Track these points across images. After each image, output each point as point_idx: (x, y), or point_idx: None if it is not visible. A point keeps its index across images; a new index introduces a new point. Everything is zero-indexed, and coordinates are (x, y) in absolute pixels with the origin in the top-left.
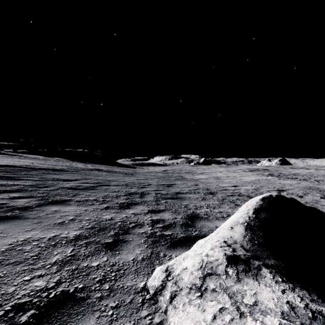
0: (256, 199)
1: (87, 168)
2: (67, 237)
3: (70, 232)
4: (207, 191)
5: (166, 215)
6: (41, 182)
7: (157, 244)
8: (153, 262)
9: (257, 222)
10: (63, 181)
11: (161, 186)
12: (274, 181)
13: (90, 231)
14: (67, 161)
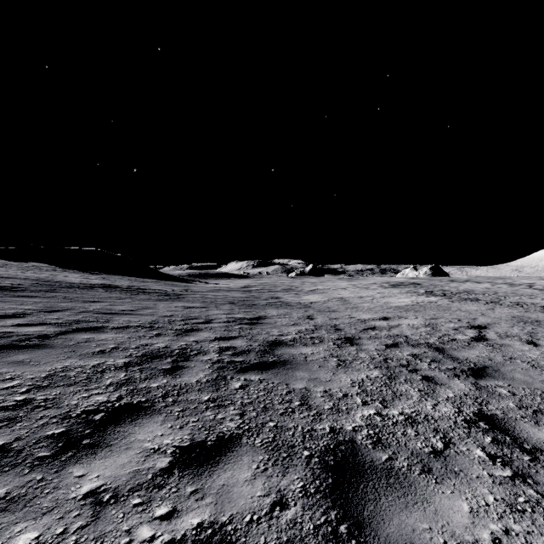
0: None
1: (84, 284)
2: None
3: None
4: (339, 335)
5: (242, 475)
6: None
7: None
8: None
9: None
10: None
11: (236, 323)
12: (447, 306)
13: None
14: (51, 270)
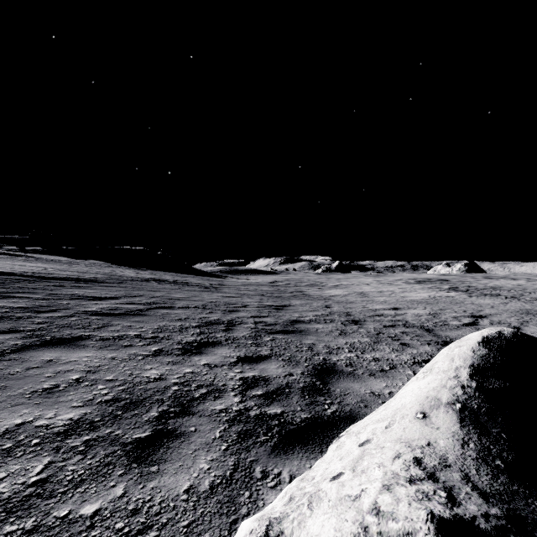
0: (470, 343)
1: (140, 278)
2: (47, 428)
3: (60, 413)
4: (348, 318)
5: (272, 367)
6: (46, 302)
7: (249, 441)
8: (236, 498)
9: (485, 401)
10: (89, 300)
11: (266, 308)
12: (462, 300)
13: (107, 409)
14: (109, 266)
